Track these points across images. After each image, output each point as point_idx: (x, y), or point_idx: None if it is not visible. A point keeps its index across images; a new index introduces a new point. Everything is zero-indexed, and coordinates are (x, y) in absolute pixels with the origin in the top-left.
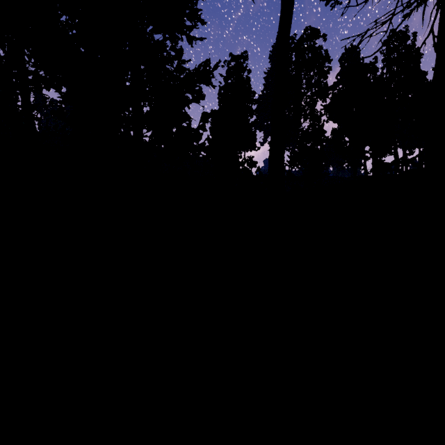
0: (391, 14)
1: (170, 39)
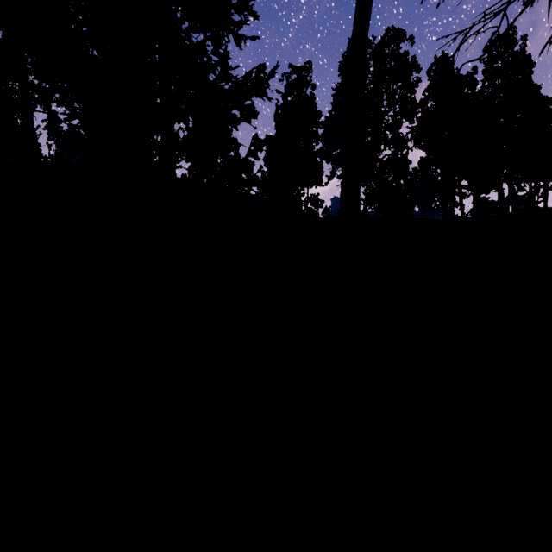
0: (505, 2)
1: (212, 40)
